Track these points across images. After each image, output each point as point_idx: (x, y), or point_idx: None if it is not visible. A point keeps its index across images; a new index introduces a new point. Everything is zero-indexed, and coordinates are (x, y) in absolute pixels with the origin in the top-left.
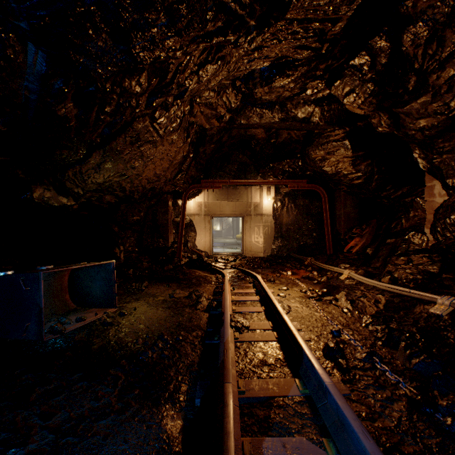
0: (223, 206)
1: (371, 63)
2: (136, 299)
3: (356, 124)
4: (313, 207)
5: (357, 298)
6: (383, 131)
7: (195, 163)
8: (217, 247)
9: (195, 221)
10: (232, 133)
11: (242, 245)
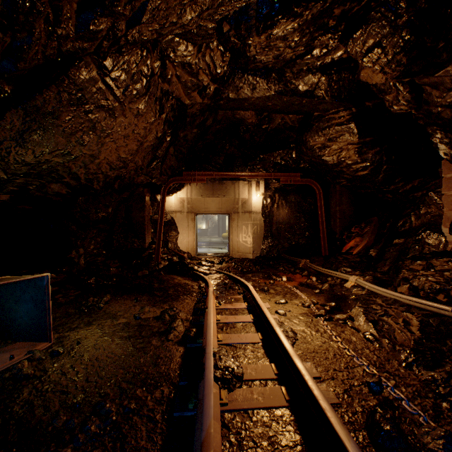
0: (208, 202)
1: None
2: (87, 323)
3: (364, 104)
4: (306, 204)
5: (380, 318)
6: (399, 110)
7: (175, 150)
8: (202, 246)
9: (176, 219)
10: (217, 116)
11: (229, 245)
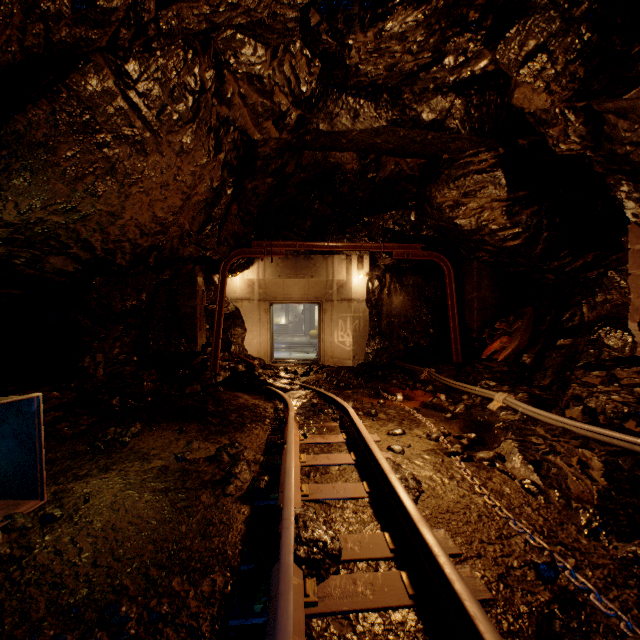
0: (289, 286)
1: None
2: (103, 468)
3: (516, 143)
4: (430, 289)
5: (543, 457)
6: (567, 150)
7: (239, 209)
8: (280, 349)
9: (243, 310)
10: (302, 159)
11: (319, 348)
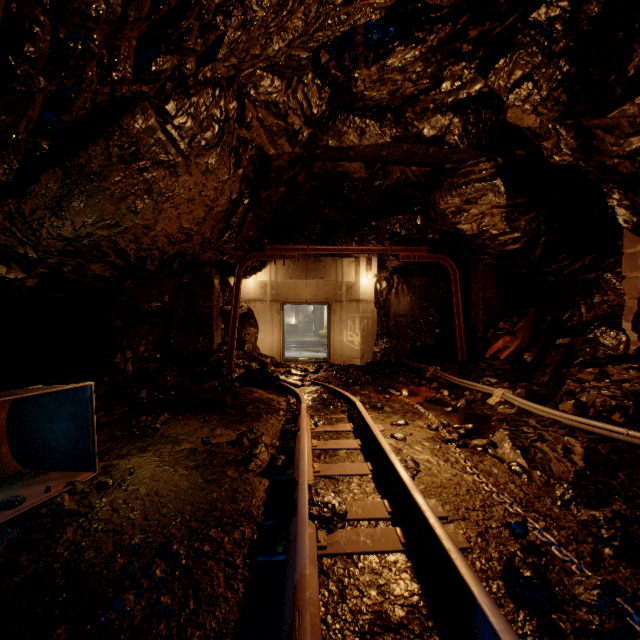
0: (300, 287)
1: (571, 16)
2: (140, 449)
3: (514, 153)
4: (436, 290)
5: (532, 444)
6: (561, 161)
7: (254, 216)
8: (291, 348)
9: (256, 310)
10: (313, 169)
11: (329, 347)
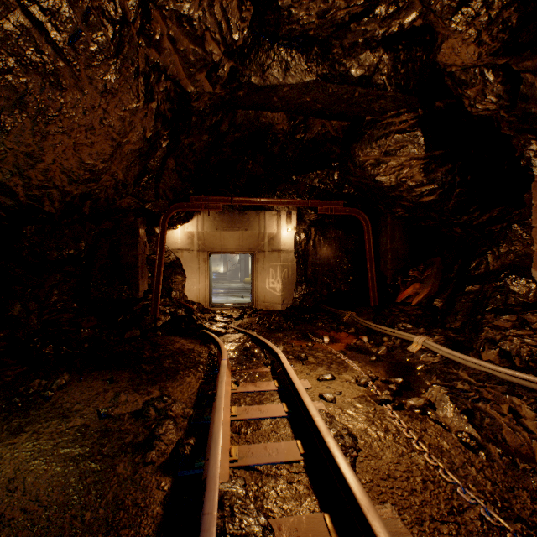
0: (225, 238)
1: None
2: (14, 430)
3: (434, 105)
4: (350, 241)
5: (474, 405)
6: (483, 111)
7: (177, 164)
8: (218, 294)
9: (183, 259)
10: (236, 118)
11: (252, 293)
